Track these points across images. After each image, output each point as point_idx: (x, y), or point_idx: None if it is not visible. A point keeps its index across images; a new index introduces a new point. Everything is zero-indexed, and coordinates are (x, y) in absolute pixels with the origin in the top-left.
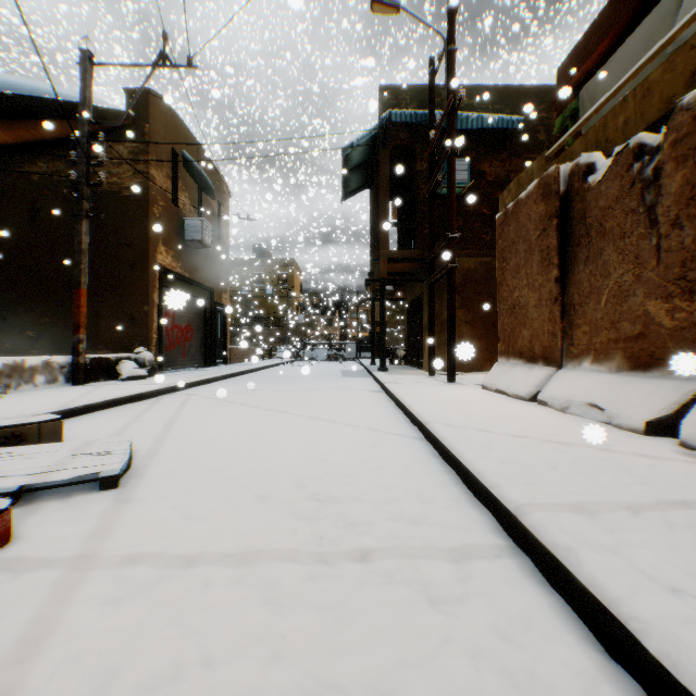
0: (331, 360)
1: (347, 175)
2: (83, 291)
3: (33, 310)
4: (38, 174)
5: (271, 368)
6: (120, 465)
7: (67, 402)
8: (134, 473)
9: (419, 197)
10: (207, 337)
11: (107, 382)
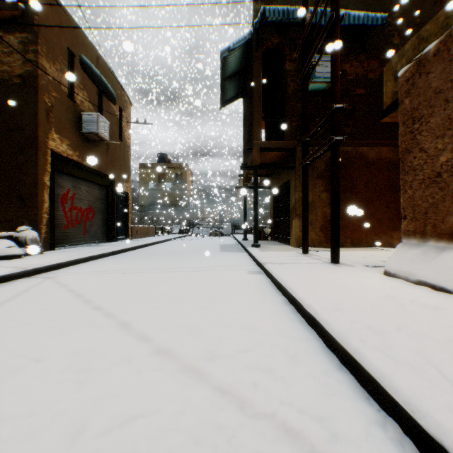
0: (212, 235)
1: (224, 83)
2: None
3: None
4: None
5: (164, 242)
6: None
7: None
8: None
9: (288, 93)
10: (109, 218)
11: None
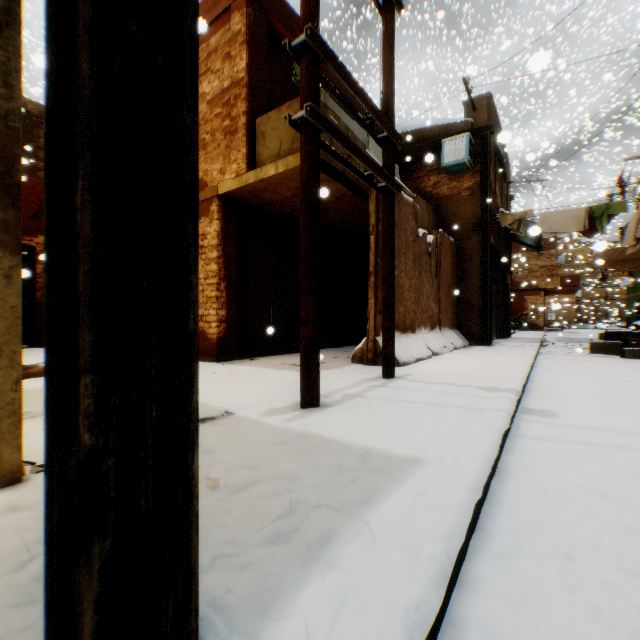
0: None
1: None
2: None
3: None
4: None
5: None
6: None
7: None
8: None
9: None
10: None
11: None
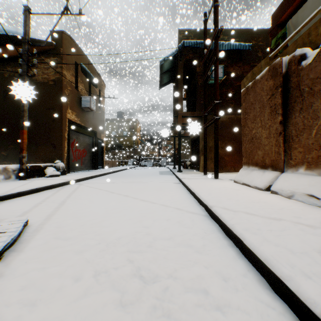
0: (154, 166)
1: (162, 75)
2: (25, 131)
3: (5, 141)
4: (7, 74)
5: (125, 170)
6: (2, 244)
7: (7, 191)
8: (19, 245)
9: (198, 85)
10: (93, 155)
11: (38, 178)
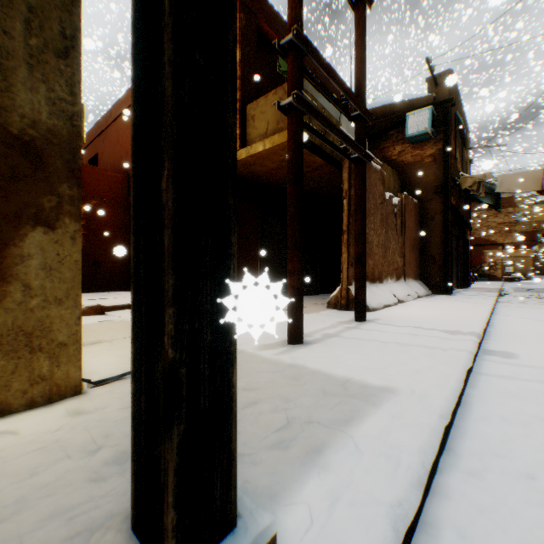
0: None
1: None
2: None
3: None
4: None
5: None
6: None
7: None
8: None
9: None
10: None
11: None
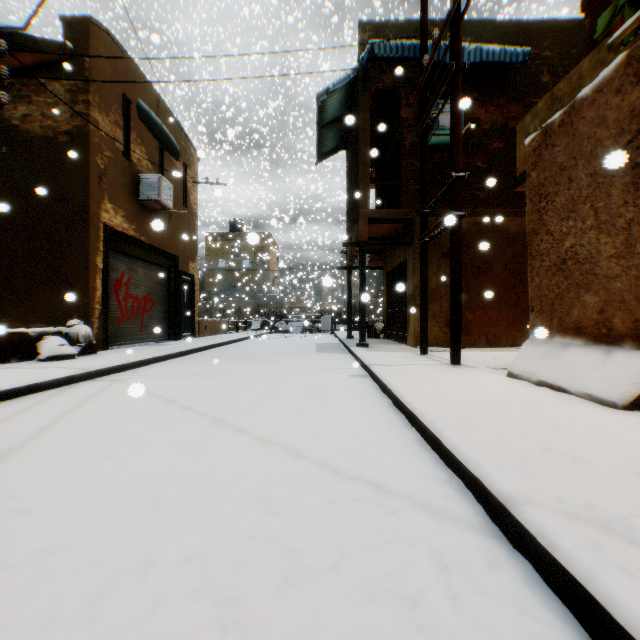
0: (306, 332)
1: (322, 132)
2: None
3: None
4: None
5: (242, 341)
6: None
7: None
8: None
9: (404, 148)
10: (171, 309)
11: (19, 363)
